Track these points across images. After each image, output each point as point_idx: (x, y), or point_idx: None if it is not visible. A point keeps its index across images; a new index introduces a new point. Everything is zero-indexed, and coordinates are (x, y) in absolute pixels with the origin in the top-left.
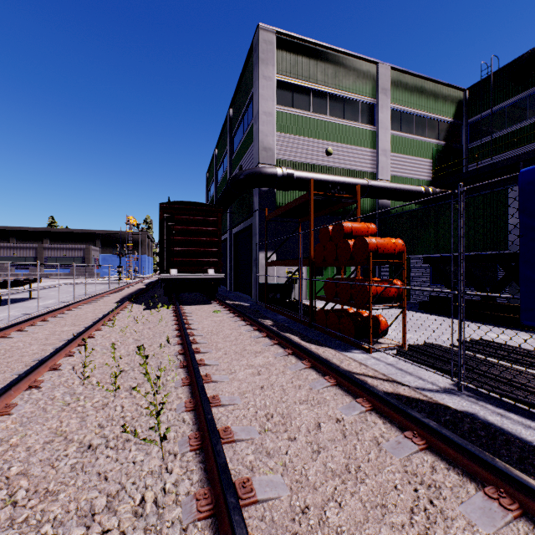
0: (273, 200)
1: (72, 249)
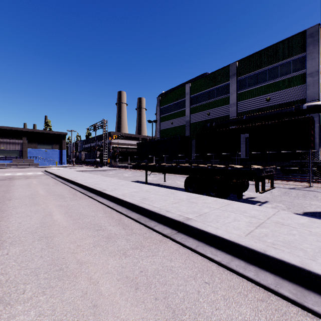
0: (320, 120)
1: (9, 143)
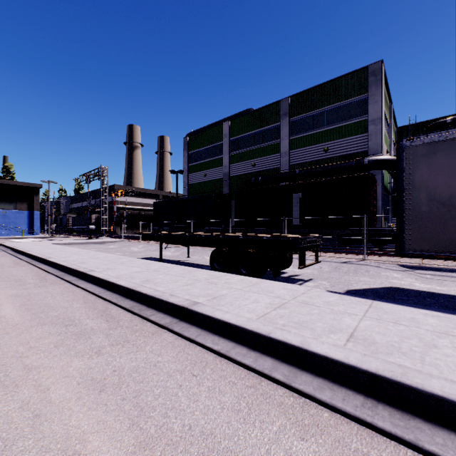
0: (383, 178)
1: None
